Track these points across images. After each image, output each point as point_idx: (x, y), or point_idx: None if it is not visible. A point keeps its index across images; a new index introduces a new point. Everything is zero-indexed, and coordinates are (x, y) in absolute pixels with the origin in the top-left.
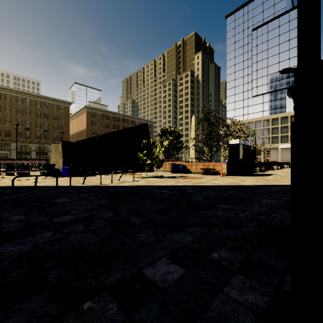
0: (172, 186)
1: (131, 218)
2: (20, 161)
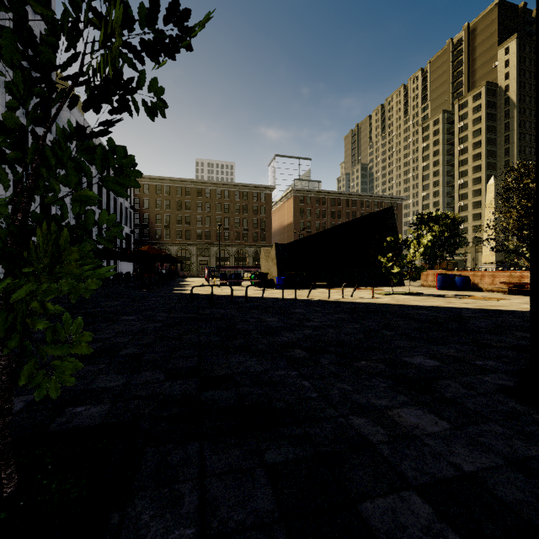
0: (437, 307)
1: (382, 331)
2: (237, 269)
